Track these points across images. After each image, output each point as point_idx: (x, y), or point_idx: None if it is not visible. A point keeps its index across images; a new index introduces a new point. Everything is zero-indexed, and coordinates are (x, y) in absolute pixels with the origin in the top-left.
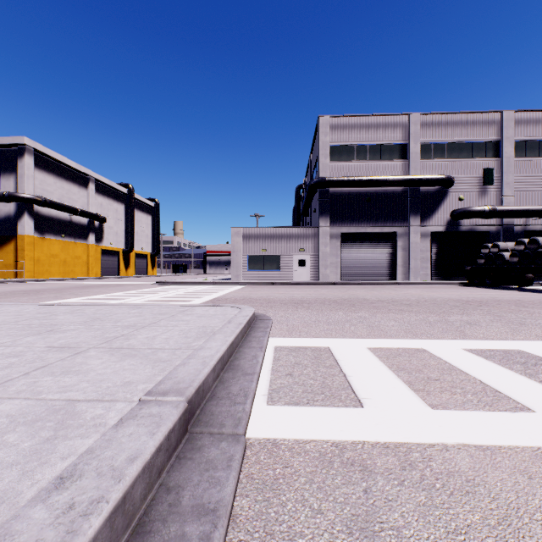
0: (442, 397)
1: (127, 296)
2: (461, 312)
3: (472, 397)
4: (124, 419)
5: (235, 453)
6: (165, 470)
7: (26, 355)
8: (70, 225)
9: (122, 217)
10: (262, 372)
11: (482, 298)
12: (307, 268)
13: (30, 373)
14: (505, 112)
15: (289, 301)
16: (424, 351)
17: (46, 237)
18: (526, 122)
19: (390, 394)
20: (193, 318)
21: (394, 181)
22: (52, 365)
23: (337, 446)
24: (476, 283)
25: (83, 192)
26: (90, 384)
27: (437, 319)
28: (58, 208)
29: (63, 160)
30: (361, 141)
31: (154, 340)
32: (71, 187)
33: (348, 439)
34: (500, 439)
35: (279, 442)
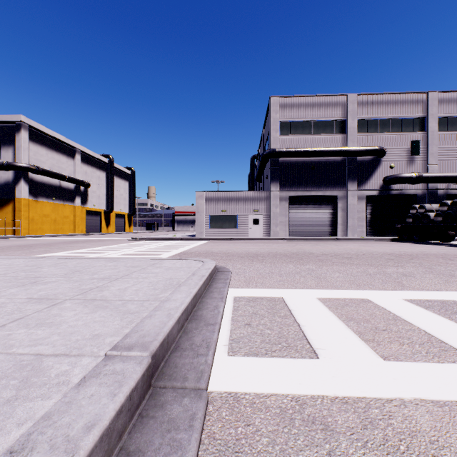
0: (392, 348)
1: (106, 250)
2: (396, 265)
3: (420, 348)
4: (87, 377)
5: (197, 411)
6: (127, 431)
7: (7, 306)
8: (60, 190)
9: (103, 183)
10: (223, 321)
11: (412, 252)
12: (261, 226)
13: (7, 325)
14: (429, 92)
15: (245, 254)
16: (369, 301)
17: (39, 200)
18: (448, 101)
19: (343, 344)
20: (161, 271)
21: (334, 152)
22: (29, 317)
23: (297, 401)
24: (405, 239)
25: (70, 162)
26: (60, 337)
27: (376, 271)
28: (49, 175)
29: (54, 135)
30: (306, 118)
31: (125, 291)
32: (60, 158)
33: (307, 394)
34: (456, 394)
35: (240, 396)
